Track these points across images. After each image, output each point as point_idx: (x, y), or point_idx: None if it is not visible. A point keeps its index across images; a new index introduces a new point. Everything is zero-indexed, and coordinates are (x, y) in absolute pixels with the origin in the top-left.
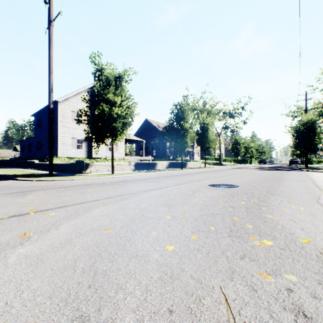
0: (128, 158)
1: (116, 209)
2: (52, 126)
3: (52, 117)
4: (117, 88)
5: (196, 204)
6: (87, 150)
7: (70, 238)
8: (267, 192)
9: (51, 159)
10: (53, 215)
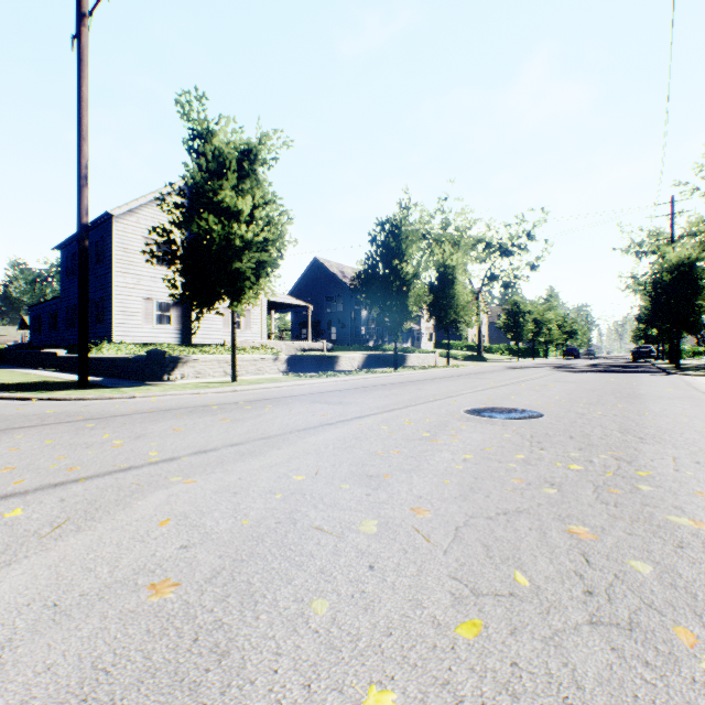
0: (275, 345)
1: (214, 492)
2: (87, 269)
3: (87, 247)
4: (243, 177)
5: (447, 472)
6: (180, 327)
7: (5, 640)
8: (623, 431)
9: (84, 347)
10: (13, 517)
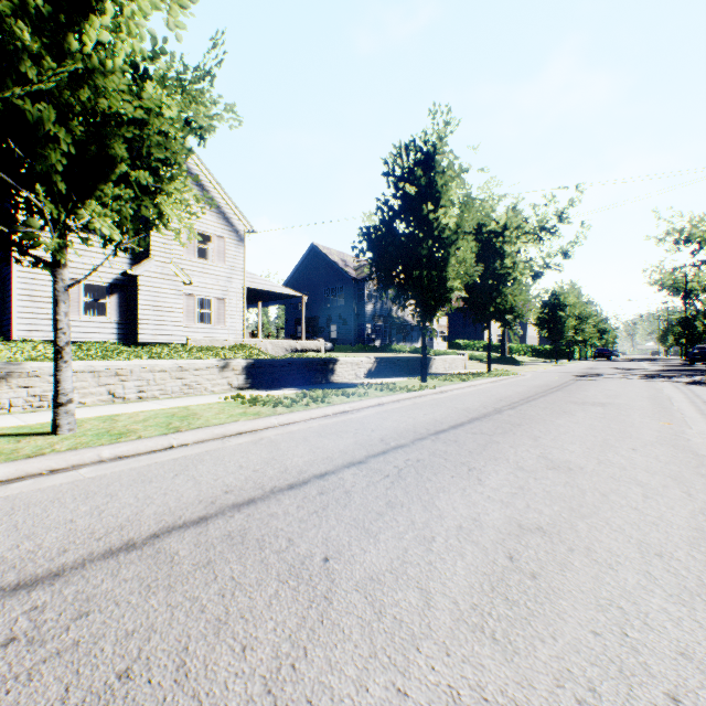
0: (258, 344)
1: None
2: None
3: None
4: None
5: None
6: (121, 320)
7: None
8: None
9: None
10: None
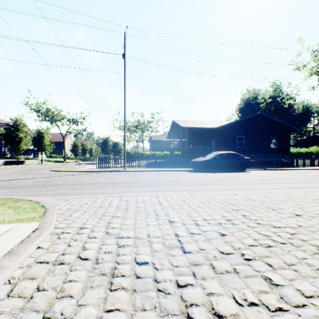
0: None
1: None
2: None
3: None
4: None
5: (14, 171)
6: None
7: None
8: (46, 169)
9: None
10: None
